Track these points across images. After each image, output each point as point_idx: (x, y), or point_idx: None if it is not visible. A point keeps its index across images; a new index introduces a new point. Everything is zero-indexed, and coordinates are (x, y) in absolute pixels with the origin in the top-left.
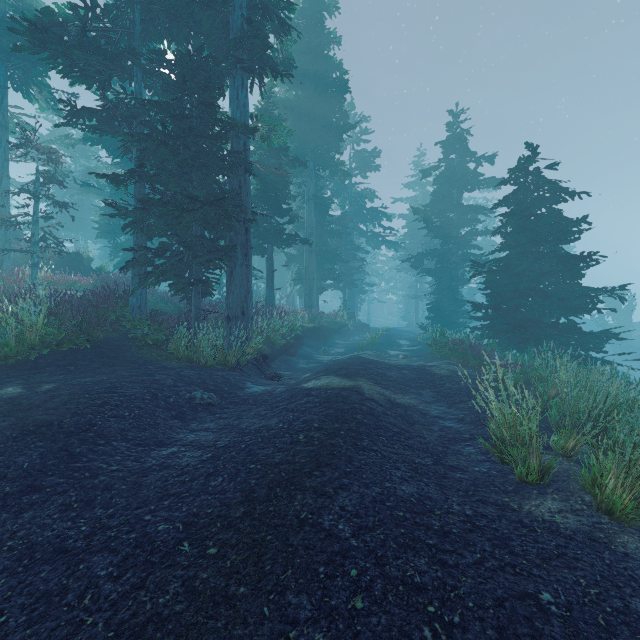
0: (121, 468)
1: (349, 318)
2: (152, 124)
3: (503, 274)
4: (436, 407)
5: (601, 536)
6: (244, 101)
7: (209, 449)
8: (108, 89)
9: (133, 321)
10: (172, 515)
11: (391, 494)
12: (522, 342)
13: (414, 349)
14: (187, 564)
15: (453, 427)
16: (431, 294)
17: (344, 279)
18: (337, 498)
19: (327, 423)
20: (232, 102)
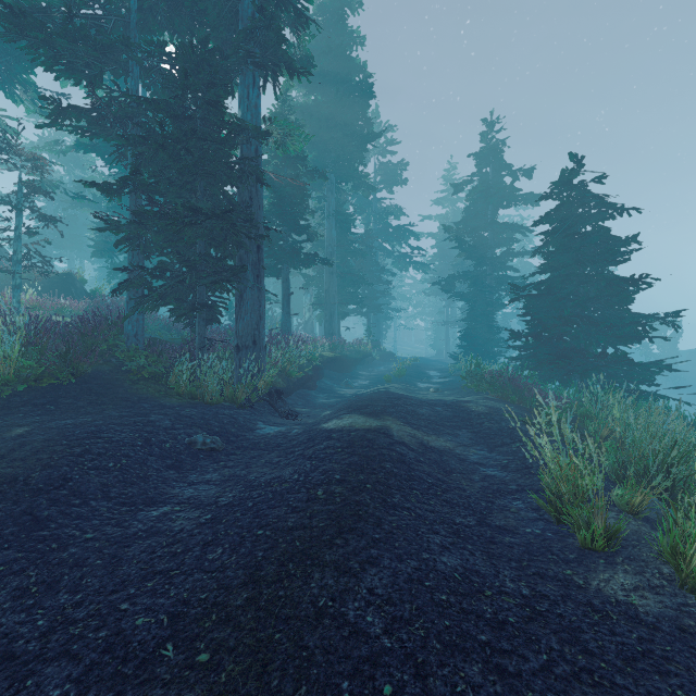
0: (98, 536)
1: (374, 347)
2: (149, 126)
3: (545, 299)
4: (475, 451)
5: (691, 624)
6: (256, 101)
7: (209, 508)
8: (99, 86)
9: (128, 351)
10: (156, 602)
11: (430, 569)
12: (567, 374)
13: (446, 381)
14: (169, 678)
15: (496, 476)
16: (464, 320)
17: (368, 304)
18: (364, 576)
19: (351, 474)
20: (242, 102)
